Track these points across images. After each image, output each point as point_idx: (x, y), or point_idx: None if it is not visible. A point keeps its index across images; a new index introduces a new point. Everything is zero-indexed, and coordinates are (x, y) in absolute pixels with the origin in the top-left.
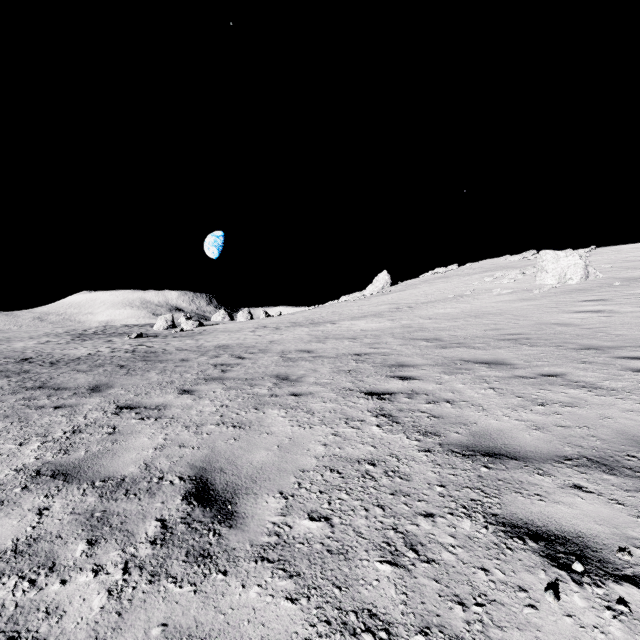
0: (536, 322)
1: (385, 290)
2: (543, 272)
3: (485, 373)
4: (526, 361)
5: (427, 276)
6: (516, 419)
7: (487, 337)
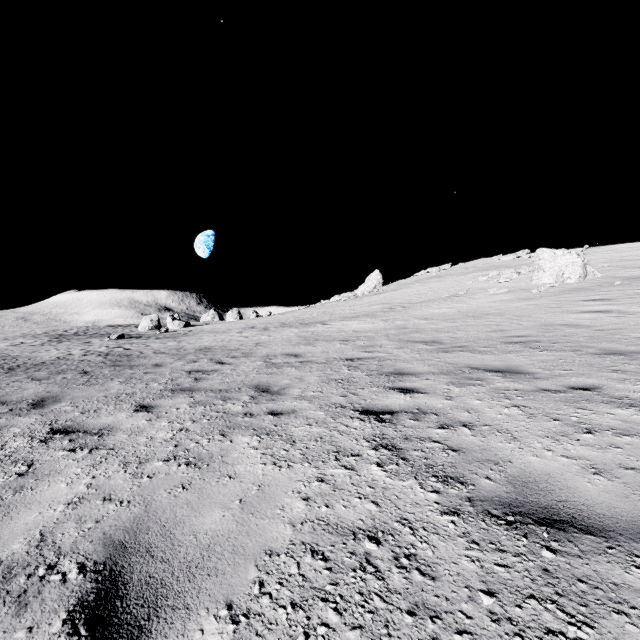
0: (541, 323)
1: (377, 290)
2: (540, 271)
3: (502, 385)
4: (545, 369)
5: (420, 276)
6: (563, 455)
7: (491, 339)
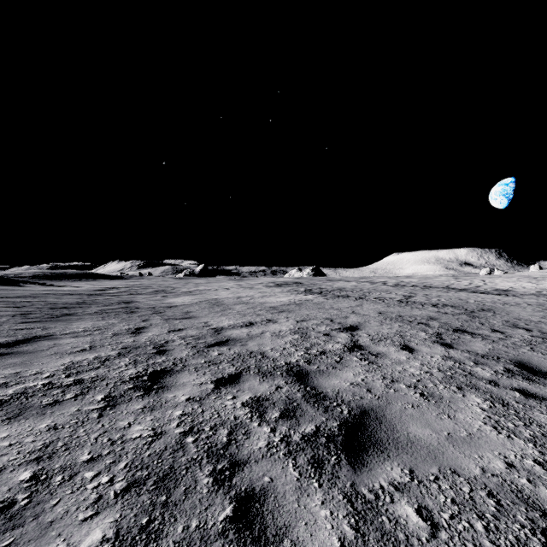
0: None
1: None
2: None
3: None
4: None
5: None
6: None
7: None
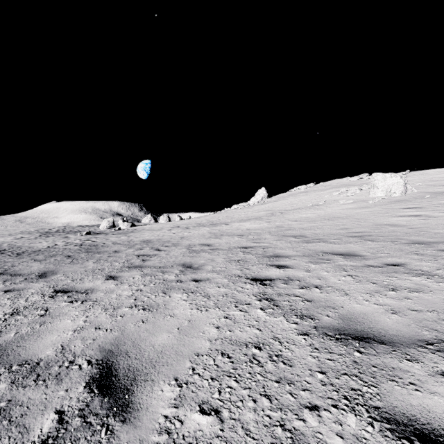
0: (373, 223)
1: (263, 201)
2: (375, 188)
3: (342, 263)
4: (372, 253)
5: (293, 191)
6: (375, 303)
7: (339, 234)
